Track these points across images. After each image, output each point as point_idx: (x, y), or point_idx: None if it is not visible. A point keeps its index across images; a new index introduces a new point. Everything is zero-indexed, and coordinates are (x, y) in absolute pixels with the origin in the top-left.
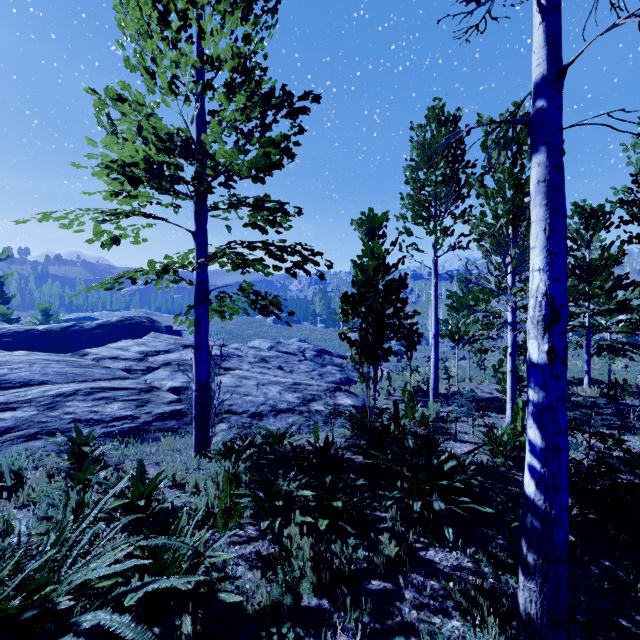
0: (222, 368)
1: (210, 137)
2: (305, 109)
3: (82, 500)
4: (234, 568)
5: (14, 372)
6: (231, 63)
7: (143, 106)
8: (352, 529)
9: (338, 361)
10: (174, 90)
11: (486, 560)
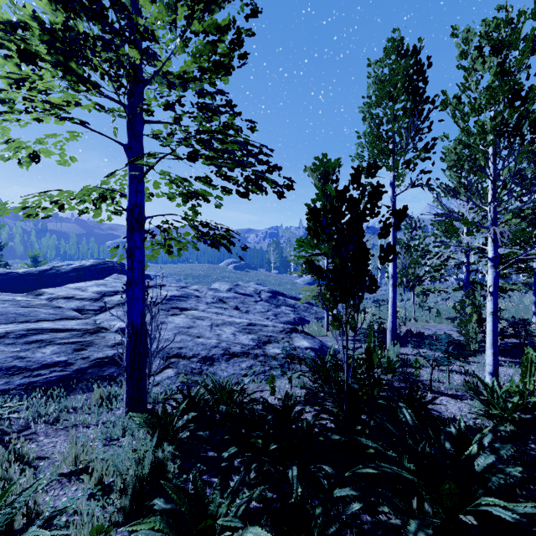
0: (178, 308)
1: None
2: None
3: None
4: None
5: None
6: None
7: None
8: None
9: (291, 302)
10: None
11: None
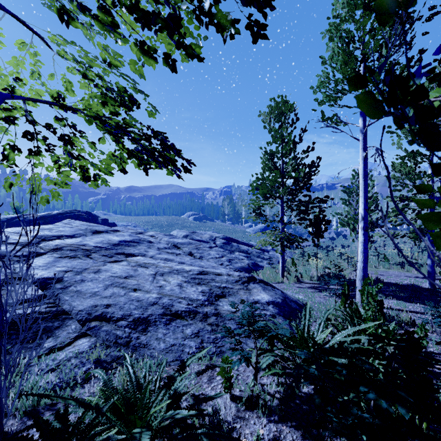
0: (123, 254)
1: None
2: None
3: None
4: None
5: None
6: None
7: None
8: None
9: (244, 248)
10: None
11: None
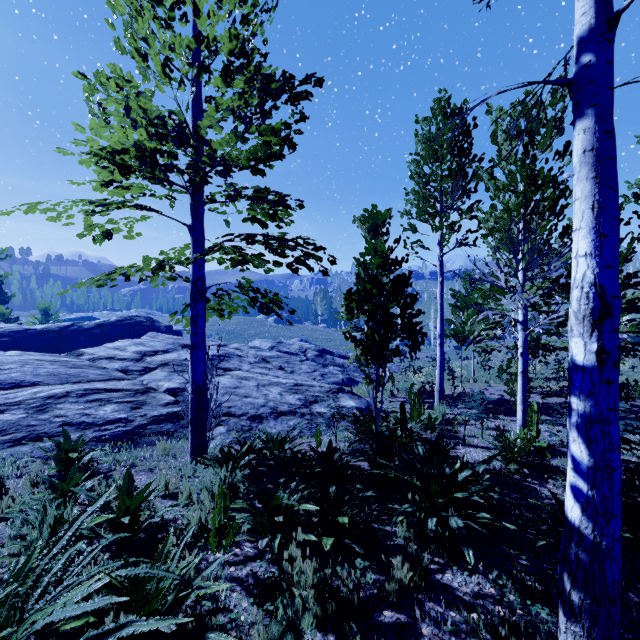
0: (221, 368)
1: (205, 121)
2: (307, 93)
3: (60, 517)
4: (228, 595)
5: (5, 373)
6: (228, 45)
7: (130, 83)
8: (360, 548)
9: (340, 361)
10: (168, 73)
11: (511, 586)
